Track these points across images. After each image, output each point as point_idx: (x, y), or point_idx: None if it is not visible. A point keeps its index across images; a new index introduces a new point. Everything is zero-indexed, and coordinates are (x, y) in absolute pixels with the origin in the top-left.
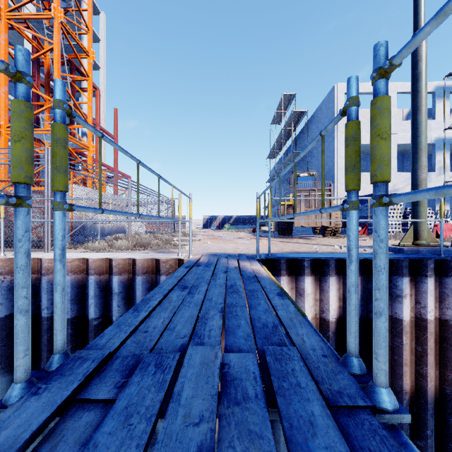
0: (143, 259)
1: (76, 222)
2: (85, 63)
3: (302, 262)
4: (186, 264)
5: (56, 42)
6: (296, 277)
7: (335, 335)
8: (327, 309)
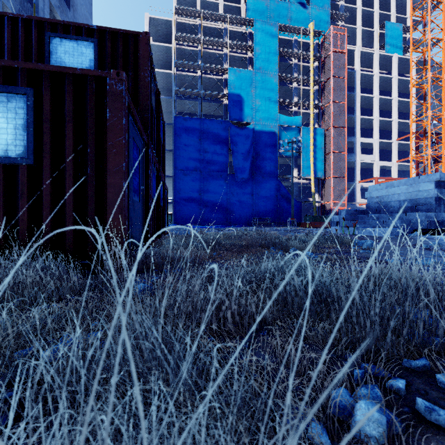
0: None
1: None
2: None
3: None
4: None
5: (428, 161)
6: None
7: None
8: None
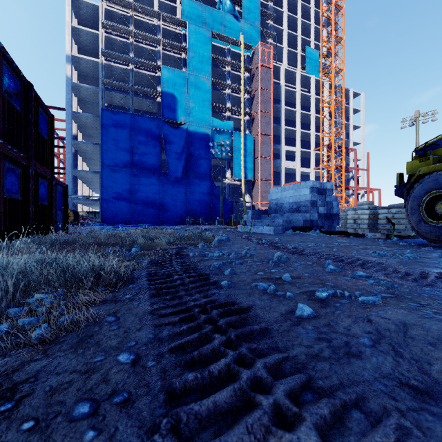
0: None
1: None
2: (351, 133)
3: None
4: None
5: (333, 170)
6: None
7: None
8: None
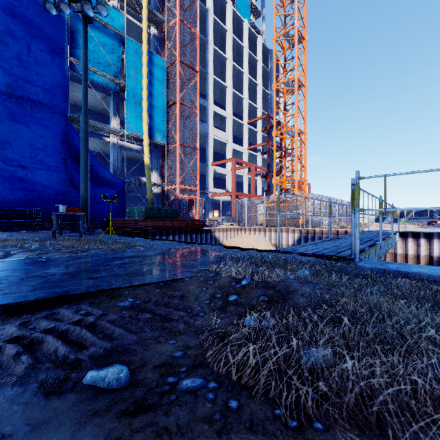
0: (349, 230)
1: (307, 218)
2: (281, 114)
3: (419, 233)
4: (367, 230)
5: (296, 139)
6: (417, 239)
7: (436, 263)
8: (432, 252)
